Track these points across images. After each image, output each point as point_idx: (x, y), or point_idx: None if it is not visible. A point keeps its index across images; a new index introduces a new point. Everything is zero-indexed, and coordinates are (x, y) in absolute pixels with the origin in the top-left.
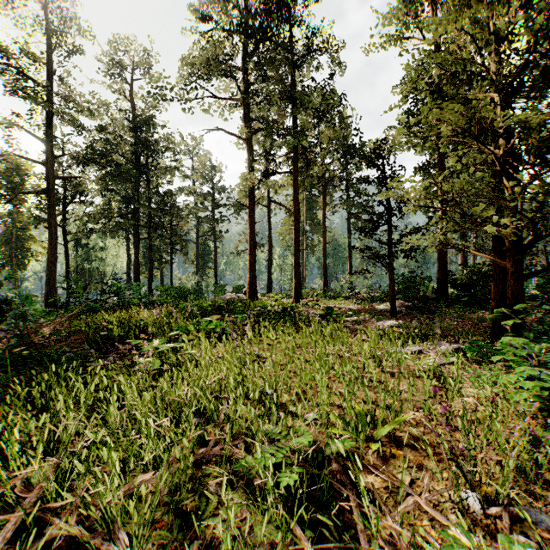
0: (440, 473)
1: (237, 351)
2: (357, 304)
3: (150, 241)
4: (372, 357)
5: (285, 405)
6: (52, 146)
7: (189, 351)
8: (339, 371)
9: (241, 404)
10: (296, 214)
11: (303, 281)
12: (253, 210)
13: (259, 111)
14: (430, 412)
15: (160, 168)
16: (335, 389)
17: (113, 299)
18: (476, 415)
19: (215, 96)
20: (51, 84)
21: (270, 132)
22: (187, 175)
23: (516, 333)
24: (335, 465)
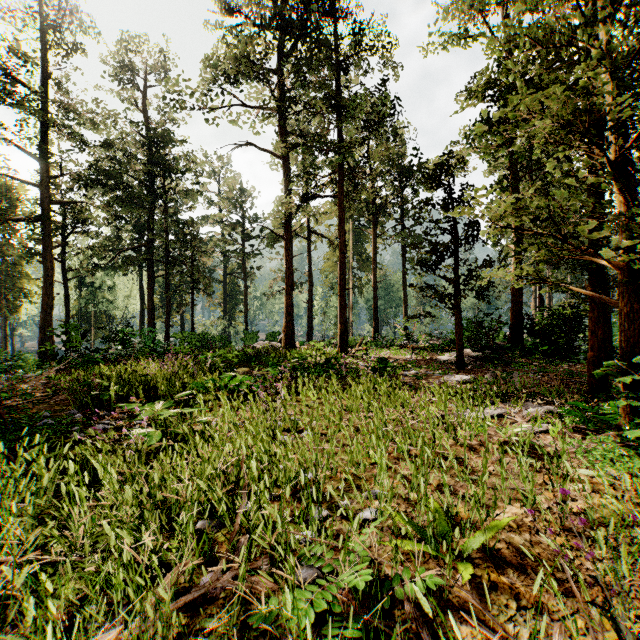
0: (571, 618)
1: (267, 417)
2: (416, 354)
3: (167, 279)
4: (444, 425)
5: (330, 496)
6: (48, 164)
7: (202, 419)
8: (405, 449)
9: (265, 505)
10: (341, 246)
11: (350, 327)
12: (291, 242)
13: (298, 124)
14: (533, 507)
15: (179, 191)
16: (398, 471)
17: (118, 348)
18: (601, 514)
19: (244, 105)
20: (46, 90)
21: (310, 148)
22: (213, 202)
23: (635, 394)
24: (409, 606)
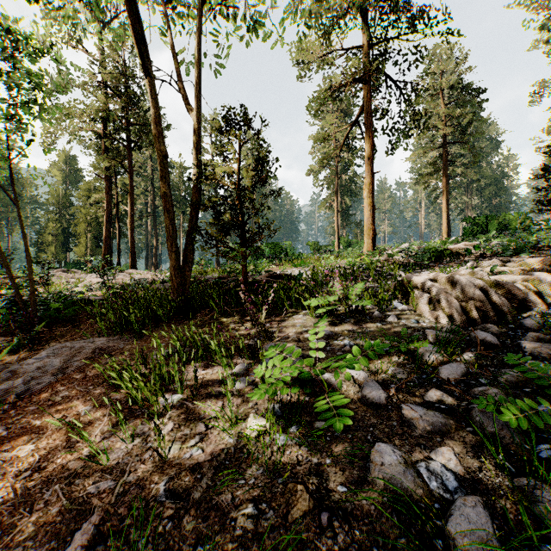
0: None
1: None
2: None
3: None
4: None
5: None
6: None
7: None
8: None
9: None
10: None
11: None
12: None
13: None
14: None
15: None
16: None
17: None
18: None
19: None
20: None
21: None
22: None
23: None
24: None
